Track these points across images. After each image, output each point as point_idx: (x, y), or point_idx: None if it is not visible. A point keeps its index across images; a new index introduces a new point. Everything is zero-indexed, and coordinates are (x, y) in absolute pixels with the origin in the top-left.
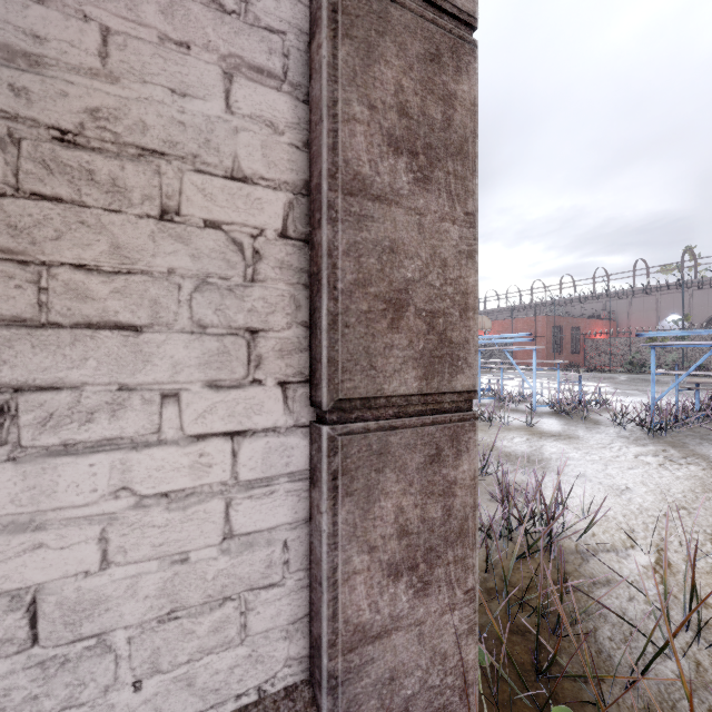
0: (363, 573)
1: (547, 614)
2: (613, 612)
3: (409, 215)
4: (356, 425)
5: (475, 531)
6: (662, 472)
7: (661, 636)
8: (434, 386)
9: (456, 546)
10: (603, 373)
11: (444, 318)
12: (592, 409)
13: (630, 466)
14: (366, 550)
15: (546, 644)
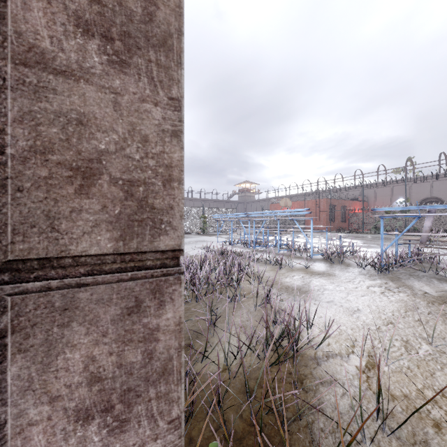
0: (42, 423)
1: (282, 410)
2: (321, 412)
3: (103, 92)
4: (32, 284)
5: (181, 368)
6: (382, 298)
7: (358, 426)
8: (133, 246)
9: (159, 384)
10: (359, 233)
11: (145, 187)
12: (347, 257)
13: (363, 294)
14: (46, 401)
15: (268, 441)
